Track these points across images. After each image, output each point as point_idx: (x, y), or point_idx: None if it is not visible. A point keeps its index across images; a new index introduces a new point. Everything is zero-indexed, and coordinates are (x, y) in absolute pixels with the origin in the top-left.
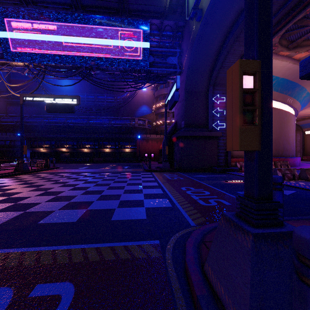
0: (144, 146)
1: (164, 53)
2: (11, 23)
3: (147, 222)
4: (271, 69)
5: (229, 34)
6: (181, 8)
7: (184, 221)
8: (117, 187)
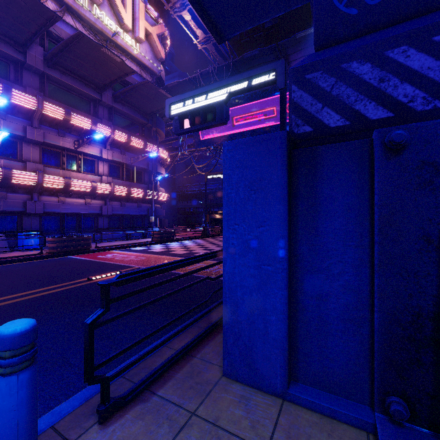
0: None
1: None
2: None
3: None
4: None
5: None
6: None
7: None
8: None
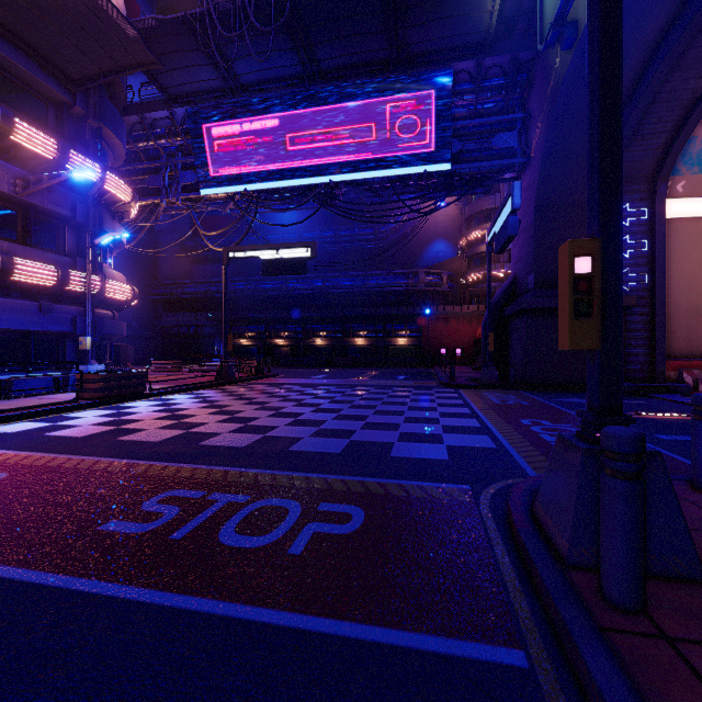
0: (439, 331)
1: (486, 126)
2: (211, 131)
3: (450, 463)
4: (620, 245)
5: (654, 59)
6: (527, 20)
7: (516, 469)
8: (391, 412)
